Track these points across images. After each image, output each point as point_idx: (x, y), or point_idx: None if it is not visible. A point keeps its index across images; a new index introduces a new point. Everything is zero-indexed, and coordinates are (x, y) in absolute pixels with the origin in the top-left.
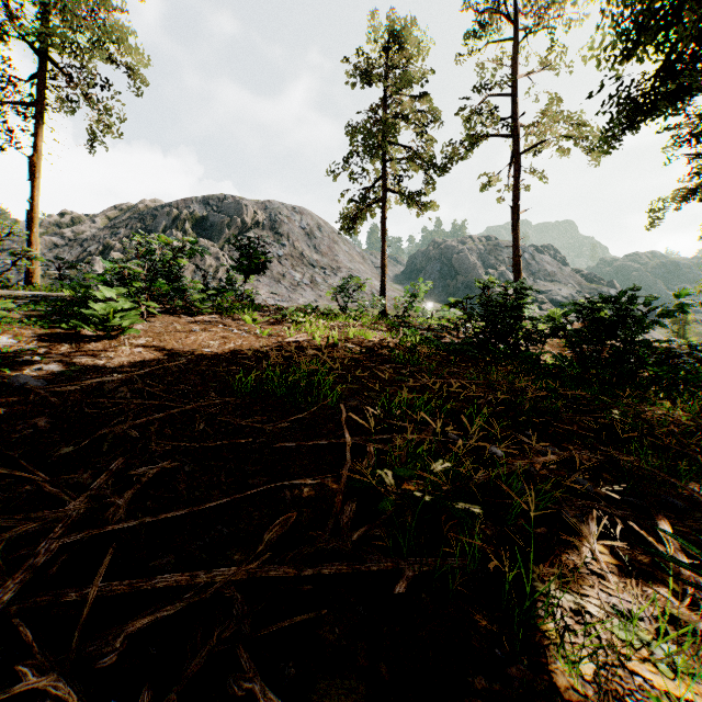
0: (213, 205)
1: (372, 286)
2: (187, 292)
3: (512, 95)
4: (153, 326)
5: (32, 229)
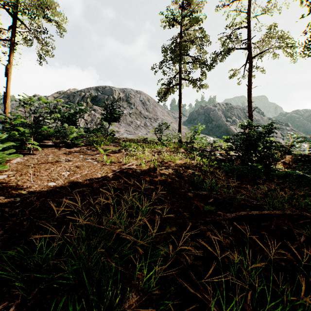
0: (100, 90)
1: (173, 127)
2: (65, 133)
3: (248, 27)
4: (31, 158)
5: (6, 101)
